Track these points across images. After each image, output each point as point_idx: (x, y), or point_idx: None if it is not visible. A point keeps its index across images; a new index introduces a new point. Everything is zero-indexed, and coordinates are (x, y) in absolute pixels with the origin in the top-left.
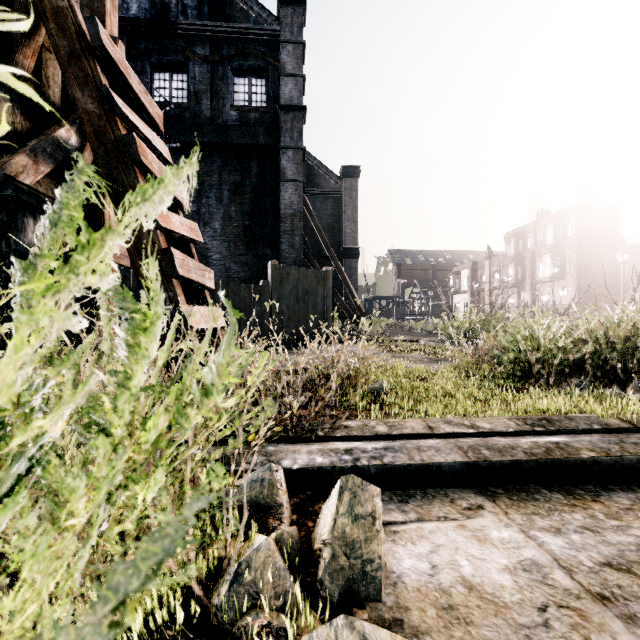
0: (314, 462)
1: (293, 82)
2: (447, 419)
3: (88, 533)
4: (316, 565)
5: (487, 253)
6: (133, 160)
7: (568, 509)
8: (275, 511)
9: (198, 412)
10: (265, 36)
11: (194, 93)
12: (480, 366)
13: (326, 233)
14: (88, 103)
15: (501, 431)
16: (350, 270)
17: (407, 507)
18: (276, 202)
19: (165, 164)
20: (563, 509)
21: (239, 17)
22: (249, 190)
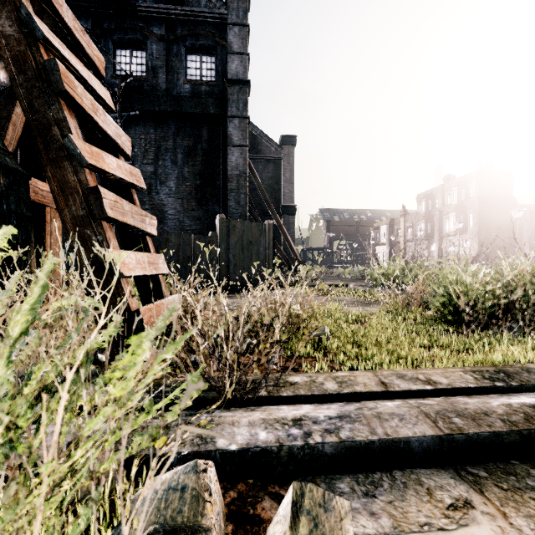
0: (256, 439)
1: (239, 59)
2: (399, 372)
3: None
4: None
5: (402, 211)
6: (56, 89)
7: None
8: None
9: None
10: (214, 19)
11: (152, 68)
12: (409, 309)
13: (267, 193)
14: (6, 25)
15: (460, 387)
16: (288, 224)
17: (375, 505)
18: (224, 164)
19: (106, 109)
20: None
21: (191, 2)
22: (200, 154)
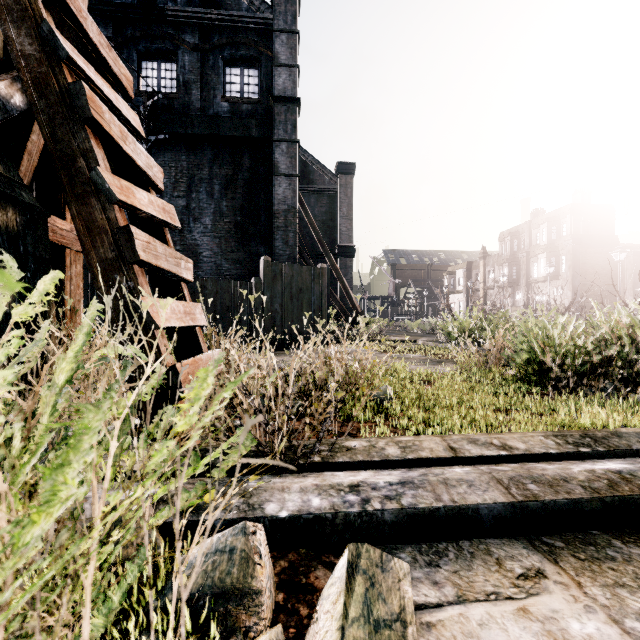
0: (309, 506)
1: (287, 73)
2: (471, 437)
3: None
4: None
5: (482, 253)
6: (82, 115)
7: None
8: (250, 601)
9: None
10: (258, 25)
11: (183, 83)
12: (488, 368)
13: (321, 231)
14: (25, 44)
15: (540, 453)
16: (345, 269)
17: (439, 575)
18: (269, 197)
19: (135, 136)
20: None
21: (231, 4)
22: (241, 184)
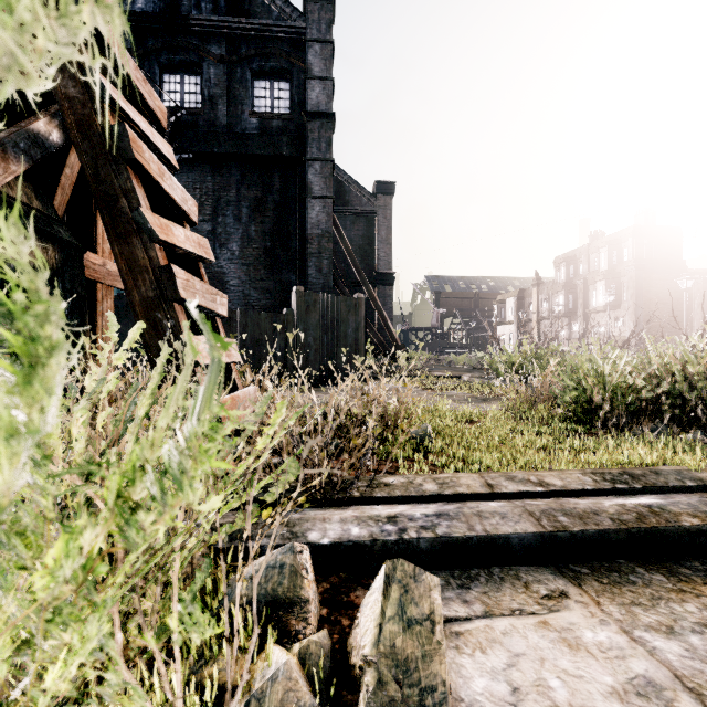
0: (349, 534)
1: (321, 86)
2: (509, 474)
3: (15, 675)
4: (355, 689)
5: (535, 280)
6: (124, 157)
7: (676, 597)
8: (299, 609)
9: (158, 519)
10: (289, 34)
11: (209, 98)
12: (535, 406)
13: (357, 256)
14: (69, 87)
15: (576, 489)
16: (384, 298)
17: (469, 595)
18: (301, 221)
19: (169, 168)
20: (670, 597)
21: (260, 12)
22: (271, 207)
